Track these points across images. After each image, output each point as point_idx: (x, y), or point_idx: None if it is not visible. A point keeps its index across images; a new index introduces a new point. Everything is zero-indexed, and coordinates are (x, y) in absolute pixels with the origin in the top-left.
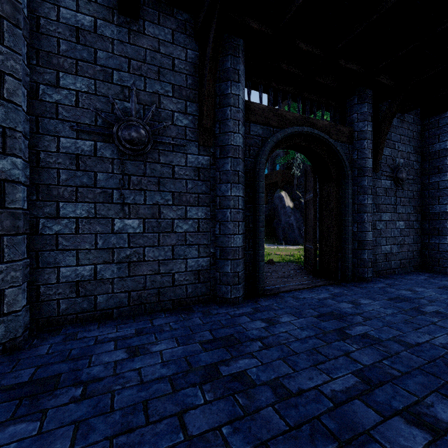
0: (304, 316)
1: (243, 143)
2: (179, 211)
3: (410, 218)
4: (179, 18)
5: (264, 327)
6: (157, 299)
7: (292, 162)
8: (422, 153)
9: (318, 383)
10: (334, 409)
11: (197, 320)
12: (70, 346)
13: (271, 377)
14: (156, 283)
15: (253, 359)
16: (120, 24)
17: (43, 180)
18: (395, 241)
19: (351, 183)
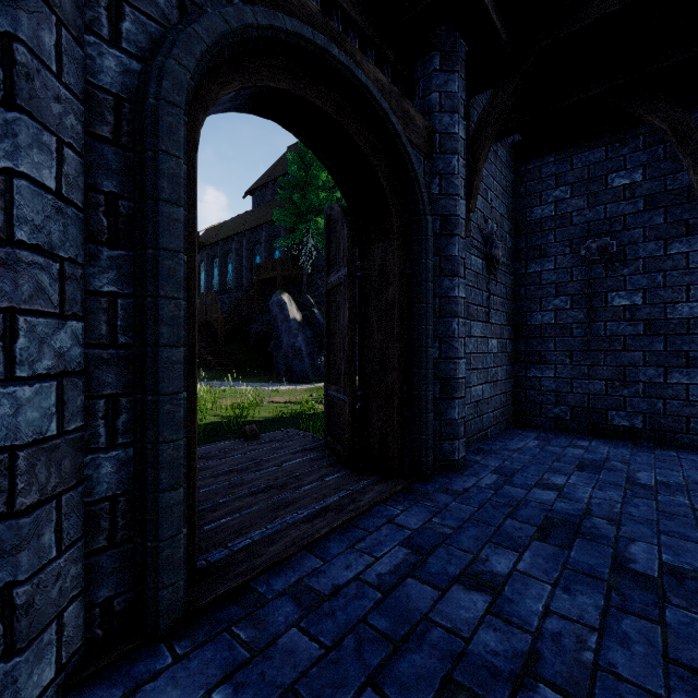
0: None
1: None
2: None
3: (503, 333)
4: None
5: None
6: None
7: (301, 248)
8: (516, 222)
9: None
10: None
11: None
12: None
13: None
14: None
15: None
16: None
17: None
18: (488, 377)
19: (431, 243)
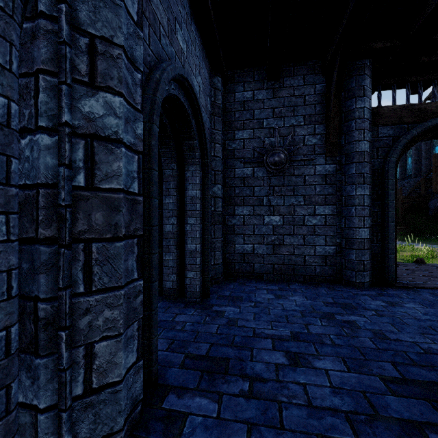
0: (435, 307)
1: (370, 146)
2: (309, 209)
3: None
4: (309, 64)
5: (383, 305)
6: (292, 273)
7: None
8: None
9: (418, 341)
10: (422, 353)
11: (322, 291)
12: (243, 287)
13: (375, 328)
14: (291, 261)
15: (363, 318)
16: (267, 88)
17: (228, 194)
18: None
19: None
